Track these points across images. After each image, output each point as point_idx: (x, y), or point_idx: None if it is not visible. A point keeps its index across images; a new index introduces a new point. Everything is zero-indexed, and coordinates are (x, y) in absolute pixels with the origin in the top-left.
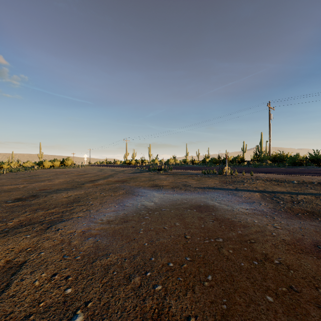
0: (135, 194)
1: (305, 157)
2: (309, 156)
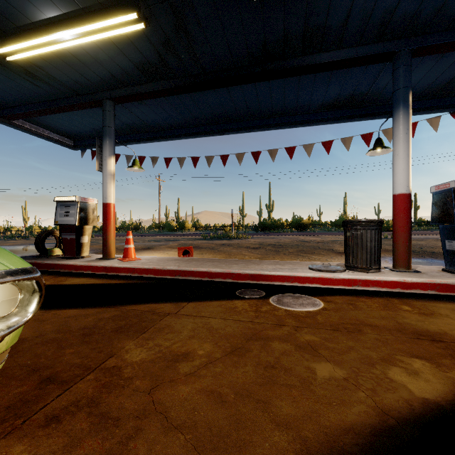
0: None
1: (200, 225)
2: (178, 224)
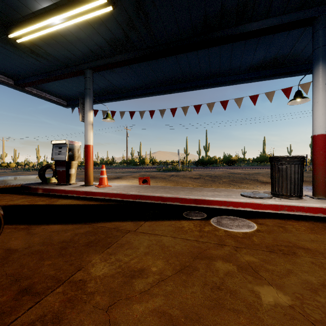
0: (2, 177)
1: (155, 161)
2: (140, 160)
